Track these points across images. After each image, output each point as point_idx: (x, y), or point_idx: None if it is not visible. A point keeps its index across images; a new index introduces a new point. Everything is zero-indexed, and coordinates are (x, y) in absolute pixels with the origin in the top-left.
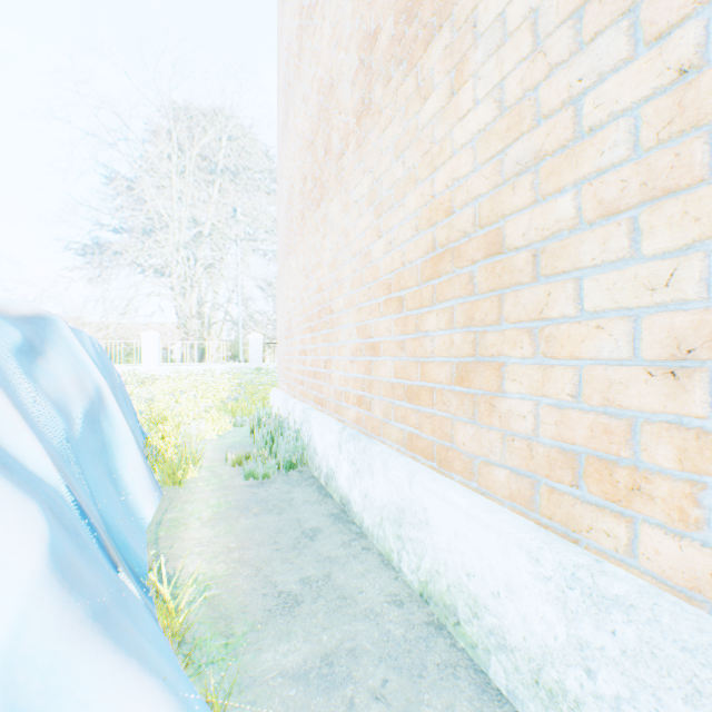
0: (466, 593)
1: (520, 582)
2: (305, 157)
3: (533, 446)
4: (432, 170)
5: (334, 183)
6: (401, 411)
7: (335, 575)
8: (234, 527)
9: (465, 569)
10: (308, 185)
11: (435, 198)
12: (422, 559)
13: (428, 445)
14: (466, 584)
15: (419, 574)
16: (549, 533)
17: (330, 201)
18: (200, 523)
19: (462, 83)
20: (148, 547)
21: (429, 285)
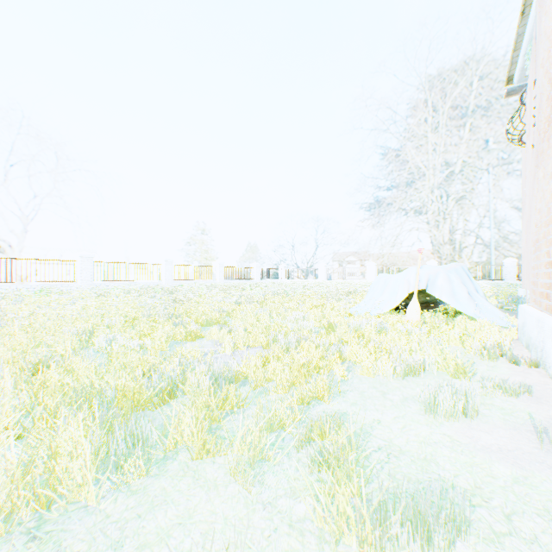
0: None
1: None
2: None
3: None
4: None
5: None
6: None
7: None
8: None
9: None
10: None
11: None
12: None
13: None
14: None
15: None
16: None
17: None
18: None
19: None
20: None
21: None
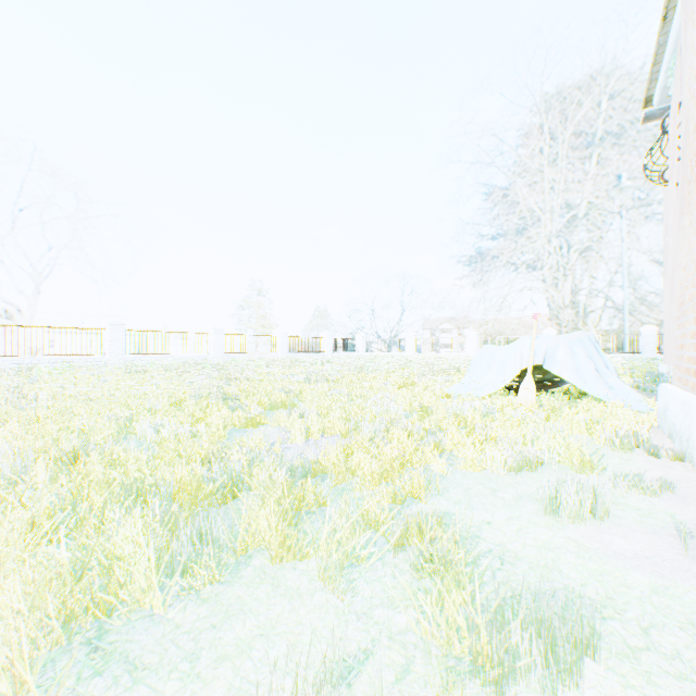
0: None
1: None
2: None
3: None
4: None
5: None
6: None
7: None
8: None
9: None
10: None
11: None
12: None
13: None
14: None
15: None
16: None
17: None
18: None
19: None
20: None
21: None
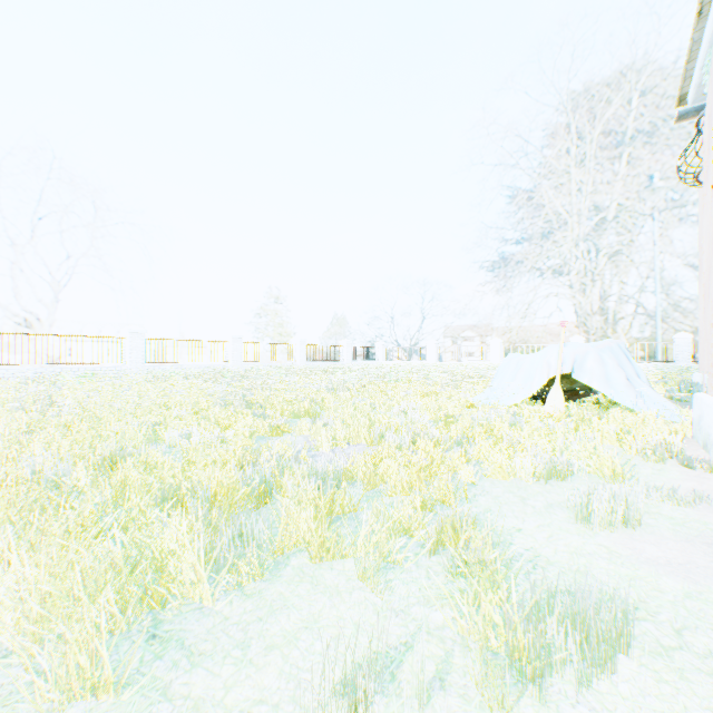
0: None
1: None
2: None
3: None
4: None
5: None
6: None
7: None
8: None
9: None
10: None
11: None
12: None
13: None
14: None
15: None
16: None
17: None
18: None
19: None
20: None
21: None
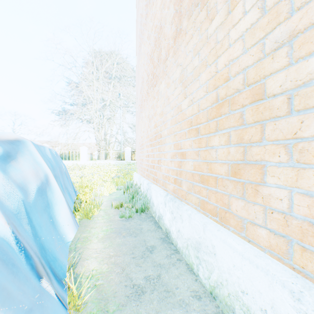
0: (241, 302)
1: (283, 309)
2: (148, 64)
3: (288, 219)
4: (216, 58)
5: (162, 74)
6: (197, 188)
7: (163, 276)
8: (113, 243)
9: (240, 287)
10: (150, 77)
11: (217, 73)
12: (211, 273)
13: (214, 208)
14: (241, 297)
15: (210, 281)
16: (305, 280)
17: (160, 83)
18: (97, 240)
19: (235, 5)
20: (71, 252)
21: (214, 121)
